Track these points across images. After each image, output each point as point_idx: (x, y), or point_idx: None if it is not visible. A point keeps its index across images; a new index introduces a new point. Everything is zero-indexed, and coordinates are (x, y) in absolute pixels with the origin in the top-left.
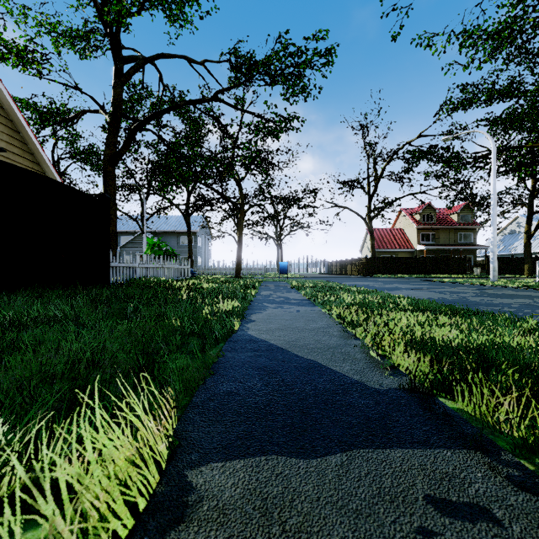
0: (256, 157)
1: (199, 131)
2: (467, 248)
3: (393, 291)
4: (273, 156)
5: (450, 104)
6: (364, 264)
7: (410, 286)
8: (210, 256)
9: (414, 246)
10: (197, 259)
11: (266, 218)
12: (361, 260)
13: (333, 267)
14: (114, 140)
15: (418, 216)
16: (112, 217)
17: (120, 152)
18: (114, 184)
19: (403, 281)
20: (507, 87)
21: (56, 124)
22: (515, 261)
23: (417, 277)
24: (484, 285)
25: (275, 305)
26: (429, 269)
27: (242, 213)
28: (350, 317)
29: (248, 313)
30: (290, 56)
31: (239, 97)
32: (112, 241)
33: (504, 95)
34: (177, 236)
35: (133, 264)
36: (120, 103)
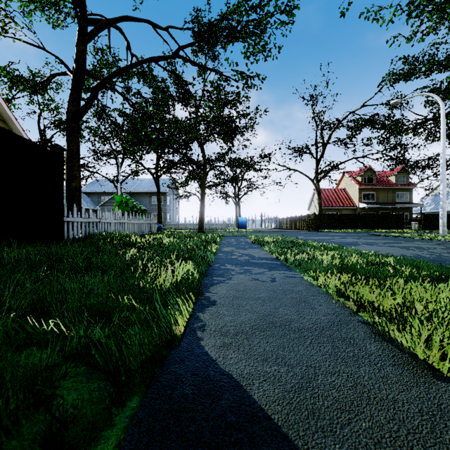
0: (217, 115)
1: (164, 97)
2: (404, 205)
3: (355, 247)
4: (233, 120)
5: (393, 75)
6: (312, 220)
7: (366, 241)
8: (177, 213)
9: (356, 204)
10: (166, 216)
11: (226, 180)
12: (310, 217)
13: (284, 223)
14: (76, 96)
15: (360, 178)
16: (75, 173)
17: (83, 108)
18: (77, 140)
19: (354, 236)
20: (446, 58)
21: (29, 88)
22: (449, 217)
23: (361, 232)
24: (436, 239)
25: (241, 267)
26: (370, 225)
27: (205, 173)
28: (365, 299)
29: (205, 284)
30: (252, 8)
31: (201, 64)
32: (75, 196)
33: (443, 66)
34: (149, 196)
35: (93, 219)
36: (82, 60)
